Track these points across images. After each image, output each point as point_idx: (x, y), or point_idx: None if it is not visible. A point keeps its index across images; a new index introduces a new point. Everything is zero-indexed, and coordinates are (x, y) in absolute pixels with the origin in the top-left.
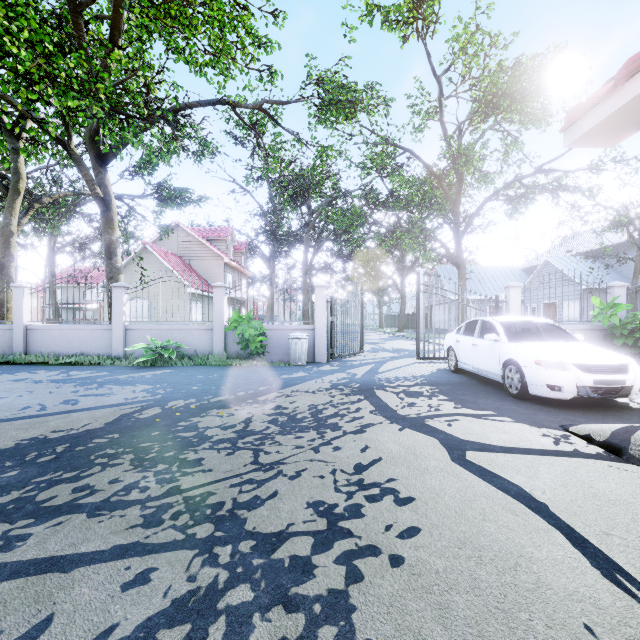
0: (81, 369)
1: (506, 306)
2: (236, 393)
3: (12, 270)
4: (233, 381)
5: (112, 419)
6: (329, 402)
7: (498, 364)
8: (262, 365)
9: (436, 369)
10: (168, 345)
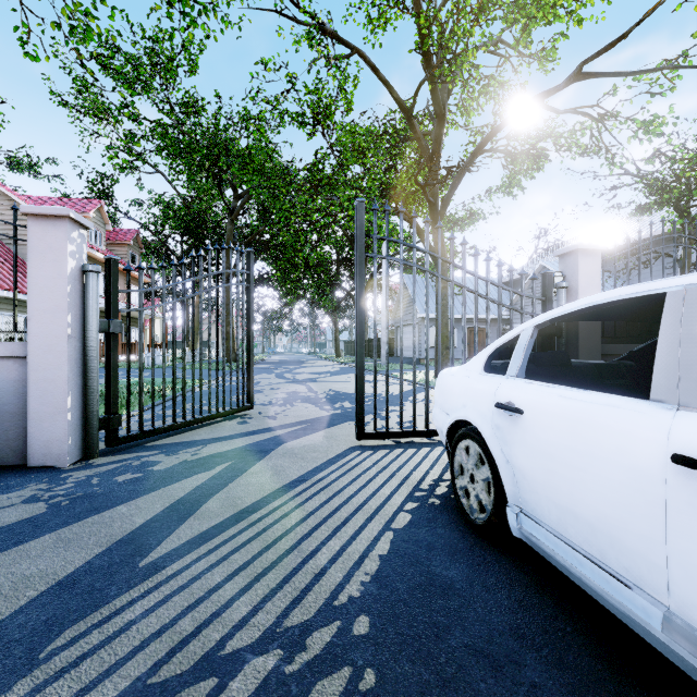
0: None
1: (565, 300)
2: None
3: None
4: None
5: None
6: None
7: None
8: None
9: (409, 497)
10: None
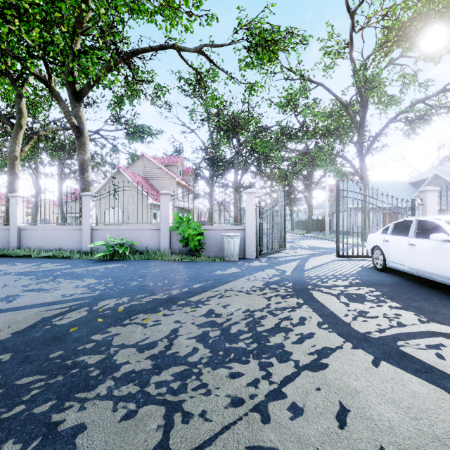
0: (53, 262)
1: (422, 209)
2: (170, 291)
3: (16, 185)
4: (171, 276)
5: (26, 325)
6: (266, 307)
7: None
8: (200, 260)
9: (360, 267)
10: (125, 242)
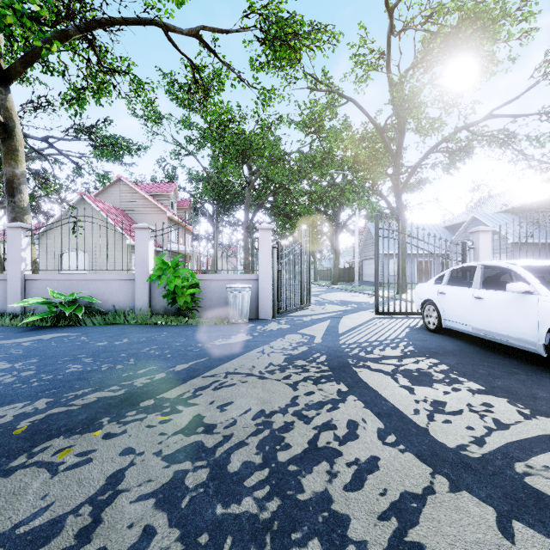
0: None
1: (473, 253)
2: (133, 380)
3: None
4: (143, 352)
5: None
6: (291, 403)
7: (535, 327)
8: (194, 323)
9: (407, 327)
10: (79, 299)
